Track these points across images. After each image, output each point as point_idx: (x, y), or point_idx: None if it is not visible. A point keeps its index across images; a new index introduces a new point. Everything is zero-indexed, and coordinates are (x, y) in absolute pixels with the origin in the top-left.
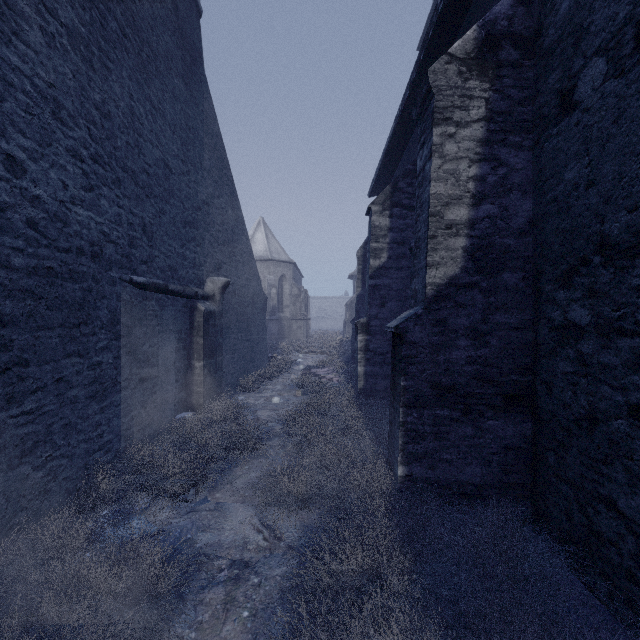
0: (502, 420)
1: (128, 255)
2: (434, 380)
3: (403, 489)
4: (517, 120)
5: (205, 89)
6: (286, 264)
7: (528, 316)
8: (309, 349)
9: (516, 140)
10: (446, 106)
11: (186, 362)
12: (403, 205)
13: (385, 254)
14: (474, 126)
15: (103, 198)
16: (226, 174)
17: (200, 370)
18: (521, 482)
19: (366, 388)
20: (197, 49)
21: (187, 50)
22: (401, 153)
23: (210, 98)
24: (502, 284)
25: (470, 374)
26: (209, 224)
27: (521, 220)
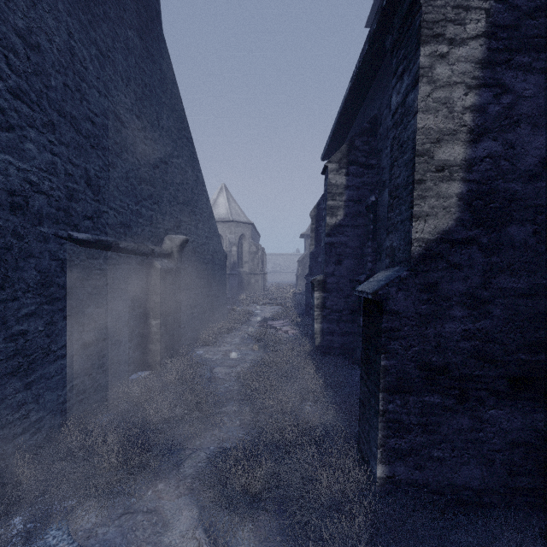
0: (507, 409)
1: (66, 209)
2: (422, 359)
3: (383, 494)
4: (525, 36)
5: (163, 49)
6: (245, 225)
7: (540, 280)
8: (266, 301)
9: (524, 61)
10: (436, 19)
11: (142, 320)
12: (359, 163)
13: (341, 212)
14: (471, 44)
15: (29, 141)
16: (186, 135)
17: (156, 328)
18: (531, 487)
19: (323, 345)
20: (154, 7)
21: (143, 5)
22: (355, 115)
23: (168, 59)
24: (507, 240)
25: (467, 352)
26: (167, 183)
27: (531, 160)
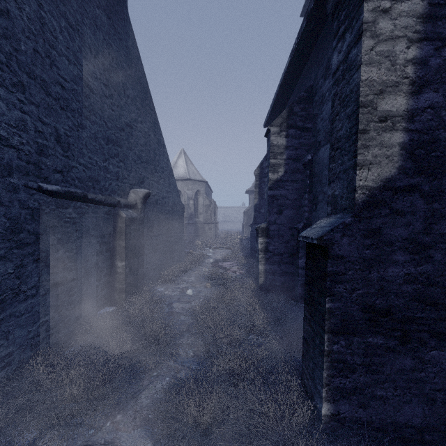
0: None
1: (36, 163)
2: (365, 302)
3: (328, 431)
4: None
5: (128, 29)
6: (200, 182)
7: None
8: (217, 245)
9: None
10: None
11: (109, 262)
12: (297, 127)
13: (282, 169)
14: None
15: None
16: (149, 104)
17: (122, 269)
18: None
19: (266, 283)
20: None
21: None
22: (293, 87)
23: (133, 38)
24: None
25: (409, 295)
26: (132, 144)
27: None
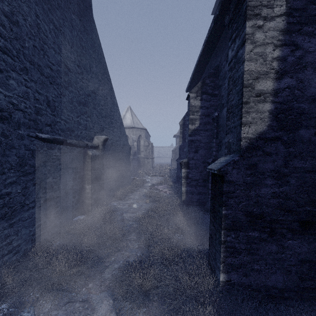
0: (299, 240)
1: (35, 120)
2: (247, 210)
3: (224, 291)
4: (310, 15)
5: (93, 26)
6: (142, 130)
7: None
8: (153, 174)
9: (309, 30)
10: (256, 5)
11: (81, 185)
12: (208, 93)
13: (198, 122)
14: (277, 19)
15: (12, 79)
16: (106, 77)
17: (89, 190)
18: (313, 287)
19: (187, 200)
20: (88, 1)
21: (81, 0)
22: (205, 65)
23: (96, 32)
24: (299, 138)
25: (274, 205)
26: (96, 105)
27: (313, 90)
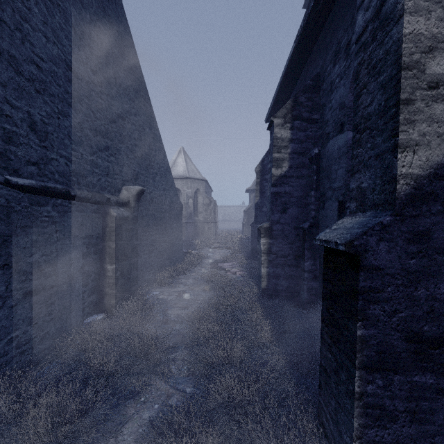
0: None
1: (3, 152)
2: (410, 328)
3: None
4: None
5: (120, 13)
6: (200, 181)
7: None
8: (217, 245)
9: None
10: None
11: (98, 265)
12: (303, 118)
13: (286, 164)
14: None
15: None
16: (143, 96)
17: (112, 273)
18: None
19: (269, 288)
20: None
21: None
22: (297, 78)
23: (126, 23)
24: None
25: None
26: (125, 137)
27: None
